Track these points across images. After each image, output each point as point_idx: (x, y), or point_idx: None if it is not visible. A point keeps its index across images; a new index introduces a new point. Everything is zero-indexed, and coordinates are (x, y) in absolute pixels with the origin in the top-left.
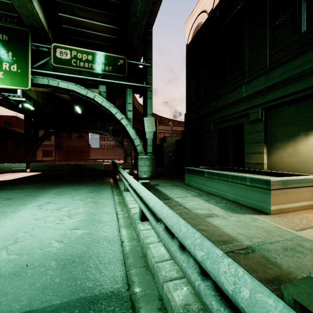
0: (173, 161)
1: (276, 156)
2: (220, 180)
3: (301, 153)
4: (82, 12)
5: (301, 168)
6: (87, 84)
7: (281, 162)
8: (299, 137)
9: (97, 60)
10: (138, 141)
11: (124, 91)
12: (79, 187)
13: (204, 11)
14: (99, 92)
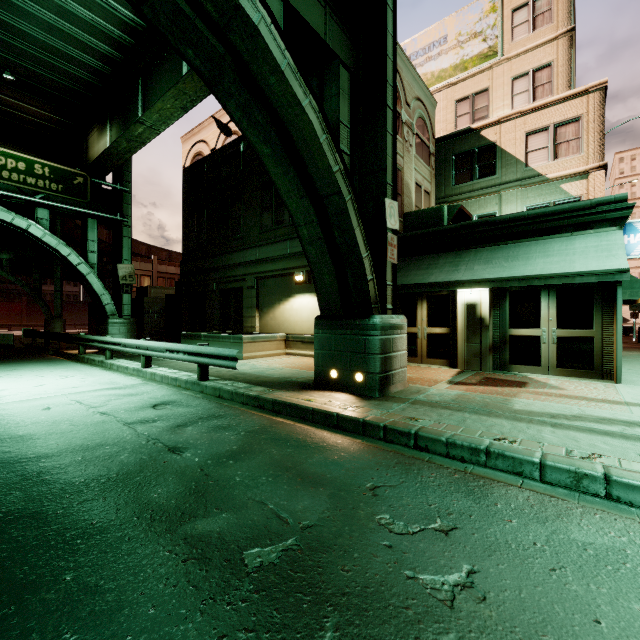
0: (161, 327)
1: (264, 320)
2: (214, 341)
3: (277, 317)
4: (6, 90)
5: (277, 330)
6: (11, 202)
7: (267, 325)
8: (276, 305)
9: (35, 172)
10: (107, 298)
11: (80, 219)
12: (18, 364)
13: (207, 142)
14: (35, 219)
